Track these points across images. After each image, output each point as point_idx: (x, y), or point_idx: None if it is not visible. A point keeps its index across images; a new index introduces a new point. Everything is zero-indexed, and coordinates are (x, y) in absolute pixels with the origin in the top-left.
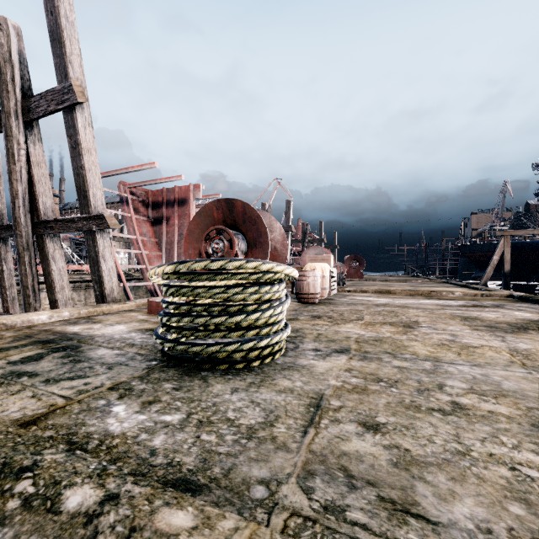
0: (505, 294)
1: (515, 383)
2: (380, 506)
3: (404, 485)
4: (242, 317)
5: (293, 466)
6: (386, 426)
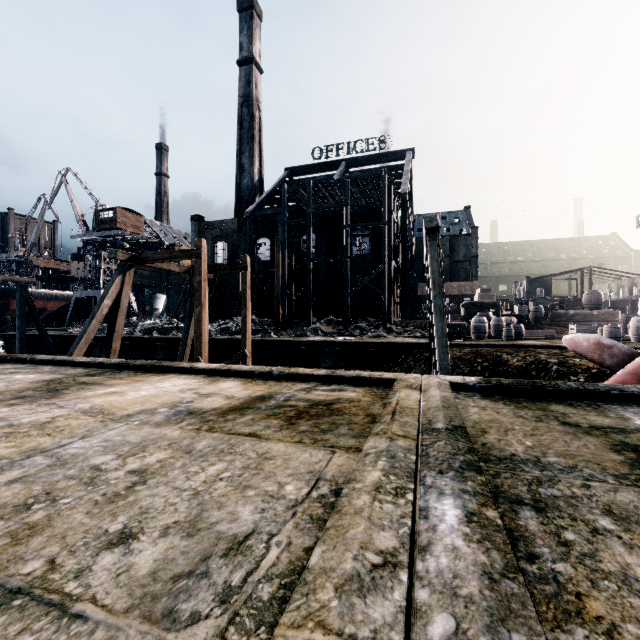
0: None
1: (135, 435)
2: (232, 558)
3: (216, 536)
4: None
5: (145, 636)
6: (131, 527)
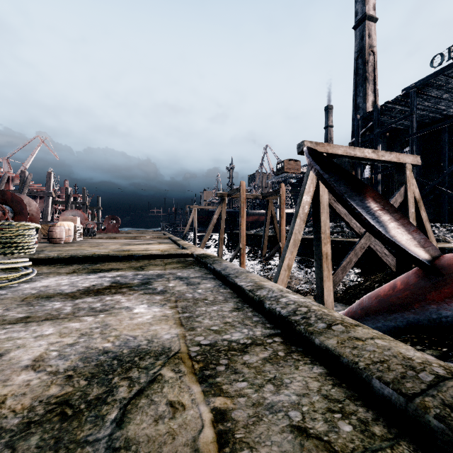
0: (166, 236)
1: (102, 251)
2: None
3: None
4: (17, 239)
5: None
6: None
